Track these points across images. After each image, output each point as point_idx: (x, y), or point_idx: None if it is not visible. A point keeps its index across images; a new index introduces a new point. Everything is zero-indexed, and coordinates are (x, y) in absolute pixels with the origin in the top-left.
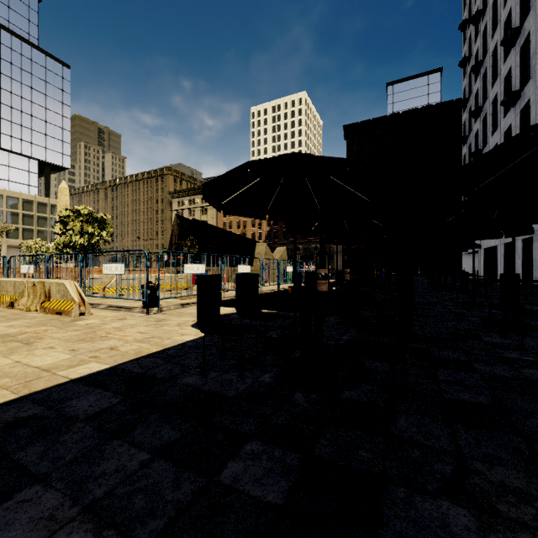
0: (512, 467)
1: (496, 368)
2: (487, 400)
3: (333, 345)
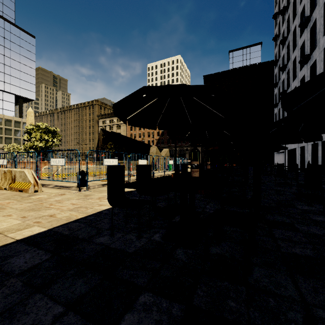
0: None
1: (311, 228)
2: (313, 253)
3: (201, 212)
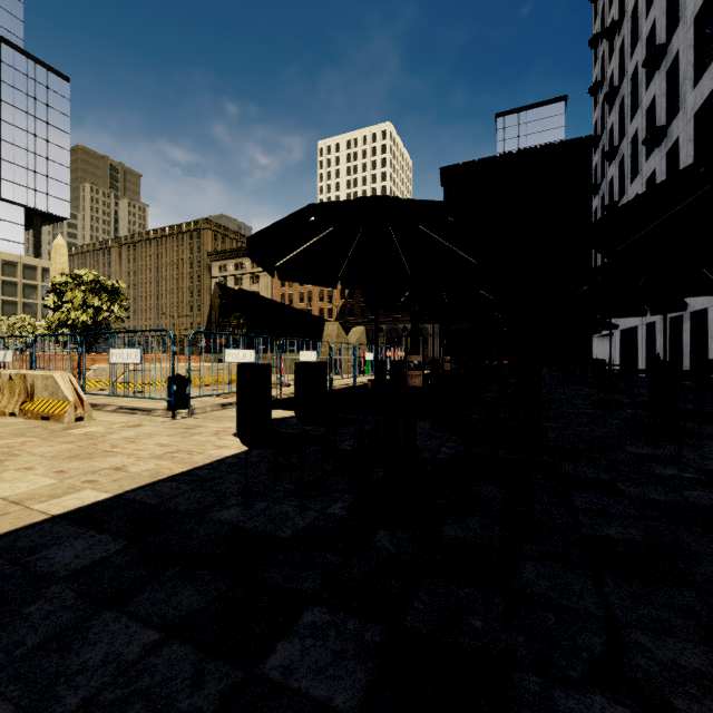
0: (686, 638)
1: (648, 490)
2: (642, 536)
3: (429, 459)
